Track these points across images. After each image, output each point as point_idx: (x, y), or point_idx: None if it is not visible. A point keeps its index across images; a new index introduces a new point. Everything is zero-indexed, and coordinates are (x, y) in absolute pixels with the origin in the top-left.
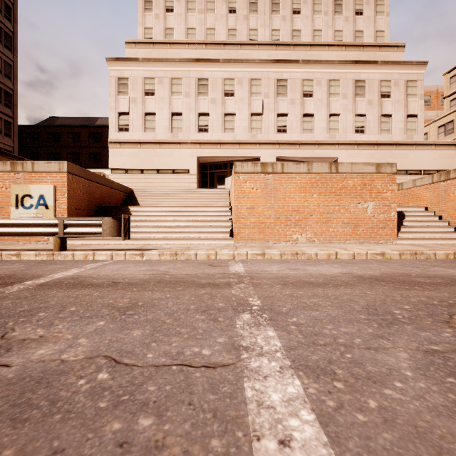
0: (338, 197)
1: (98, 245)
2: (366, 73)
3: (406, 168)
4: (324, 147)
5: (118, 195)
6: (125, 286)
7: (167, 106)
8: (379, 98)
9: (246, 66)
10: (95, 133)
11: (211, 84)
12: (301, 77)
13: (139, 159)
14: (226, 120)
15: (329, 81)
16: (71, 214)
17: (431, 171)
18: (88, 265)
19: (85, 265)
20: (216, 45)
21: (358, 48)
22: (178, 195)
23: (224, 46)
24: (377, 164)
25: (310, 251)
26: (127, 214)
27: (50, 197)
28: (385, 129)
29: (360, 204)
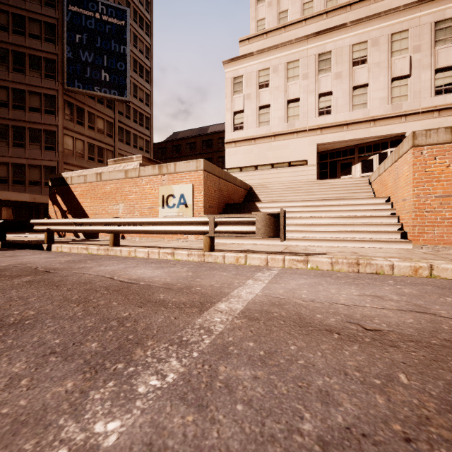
0: None
1: (234, 245)
2: None
3: None
4: None
5: (240, 192)
6: (418, 349)
7: (282, 94)
8: None
9: (384, 20)
10: (207, 140)
11: (335, 56)
12: None
13: (253, 156)
14: (354, 95)
15: None
16: (206, 212)
17: None
18: (258, 275)
19: (254, 274)
20: (340, 9)
21: None
22: (301, 189)
23: (351, 7)
24: None
25: None
26: (255, 211)
27: (189, 195)
28: None
29: None
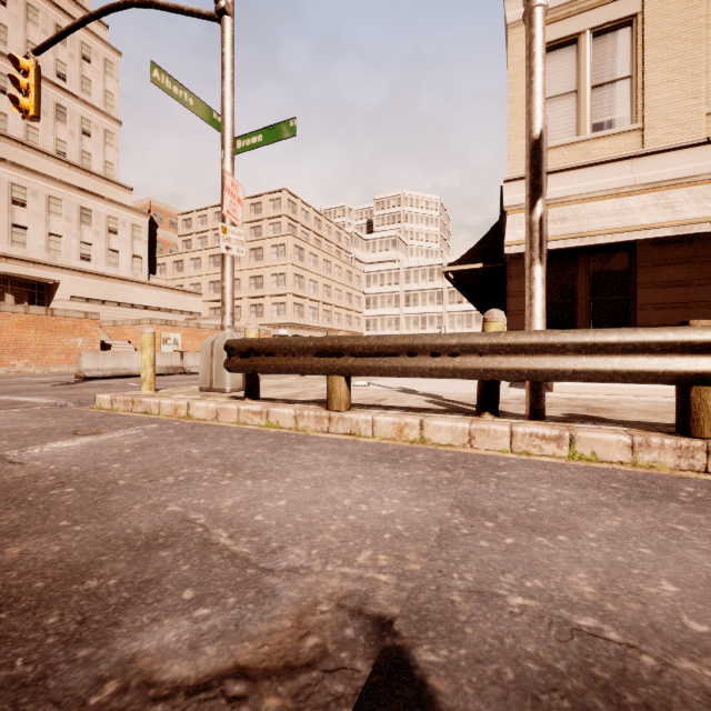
0: (54, 333)
1: None
2: (93, 203)
3: (133, 302)
4: (43, 267)
5: None
6: None
7: None
8: (107, 232)
9: None
10: None
11: None
12: (9, 179)
13: None
14: None
15: (49, 197)
16: None
17: (154, 307)
18: None
19: None
20: None
21: (86, 173)
22: None
23: None
24: (86, 313)
25: (30, 370)
26: None
27: None
28: (113, 263)
29: (73, 339)
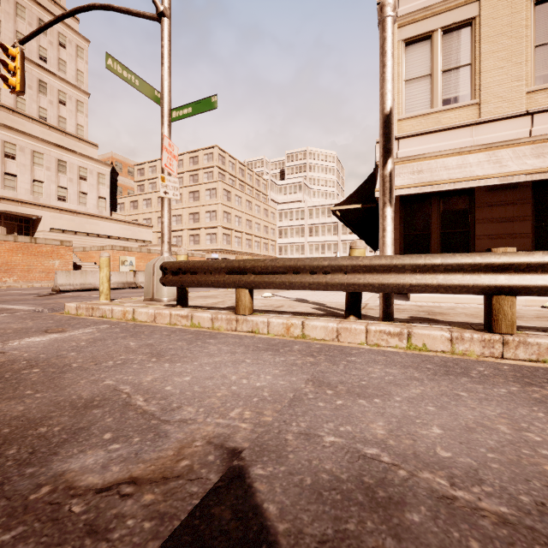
0: (36, 256)
1: None
2: (68, 157)
3: (98, 233)
4: (28, 206)
5: None
6: None
7: None
8: (78, 179)
9: None
10: None
11: None
12: (2, 138)
13: None
14: None
15: (34, 152)
16: None
17: (115, 237)
18: None
19: None
20: None
21: (62, 133)
22: None
23: None
24: (61, 241)
25: (18, 285)
26: None
27: None
28: (83, 202)
29: (51, 261)
